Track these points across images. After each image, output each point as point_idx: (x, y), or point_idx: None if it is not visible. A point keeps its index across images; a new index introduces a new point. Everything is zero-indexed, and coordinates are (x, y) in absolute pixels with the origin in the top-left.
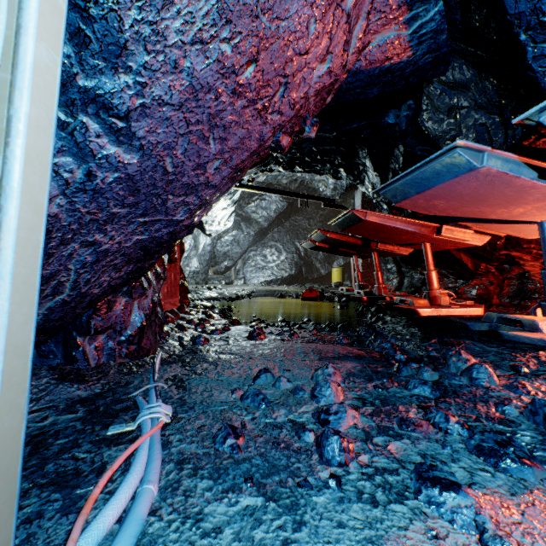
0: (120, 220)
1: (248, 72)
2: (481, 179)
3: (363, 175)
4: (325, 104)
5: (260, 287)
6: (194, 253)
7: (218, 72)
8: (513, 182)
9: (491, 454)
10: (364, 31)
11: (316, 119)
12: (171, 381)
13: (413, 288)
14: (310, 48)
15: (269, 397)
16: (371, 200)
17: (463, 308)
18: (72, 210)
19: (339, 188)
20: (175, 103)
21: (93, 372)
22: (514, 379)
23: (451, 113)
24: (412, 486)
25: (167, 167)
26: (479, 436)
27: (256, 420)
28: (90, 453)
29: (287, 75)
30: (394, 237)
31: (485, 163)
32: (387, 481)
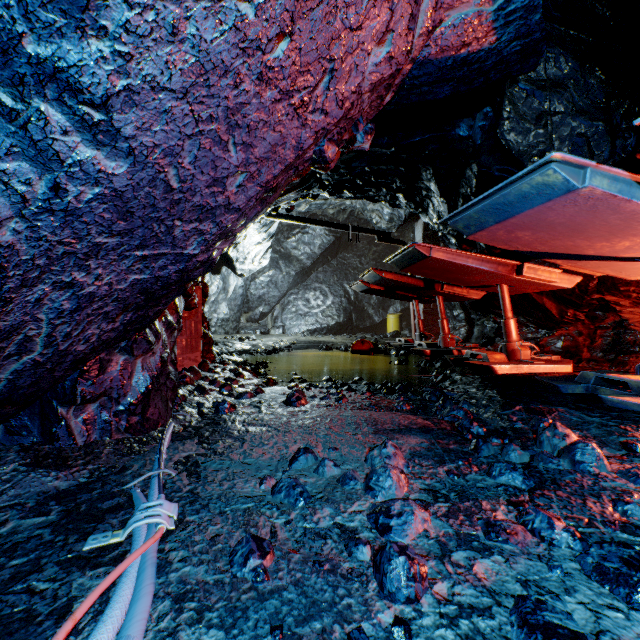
0: (108, 253)
1: (280, 50)
2: (581, 203)
3: (426, 202)
4: (383, 105)
5: (302, 337)
6: (222, 297)
7: (237, 45)
8: (621, 208)
9: (620, 581)
10: (436, 4)
11: (370, 124)
12: (182, 465)
13: (485, 339)
14: (364, 20)
15: (309, 488)
16: (434, 234)
17: (549, 364)
18: (35, 238)
19: (397, 220)
20: (176, 89)
21: (79, 453)
22: (628, 461)
23: (540, 122)
24: (515, 638)
25: (171, 181)
26: (597, 550)
27: (291, 524)
28: (54, 582)
29: (333, 58)
30: (464, 278)
31: (587, 182)
32: (478, 629)
